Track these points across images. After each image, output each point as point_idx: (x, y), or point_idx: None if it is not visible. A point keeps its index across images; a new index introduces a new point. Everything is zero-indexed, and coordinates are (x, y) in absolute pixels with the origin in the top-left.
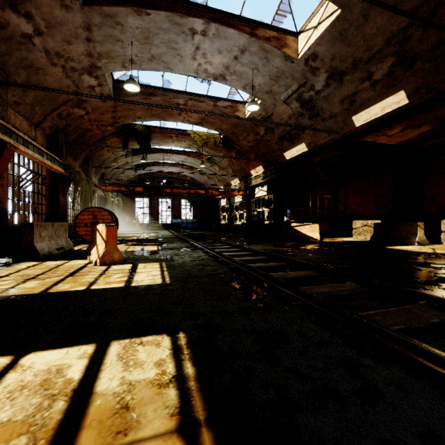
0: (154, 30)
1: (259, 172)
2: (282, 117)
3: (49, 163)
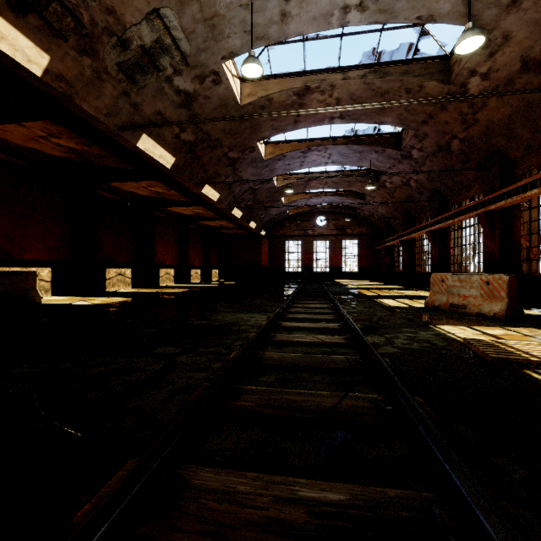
0: None
1: None
2: None
3: None
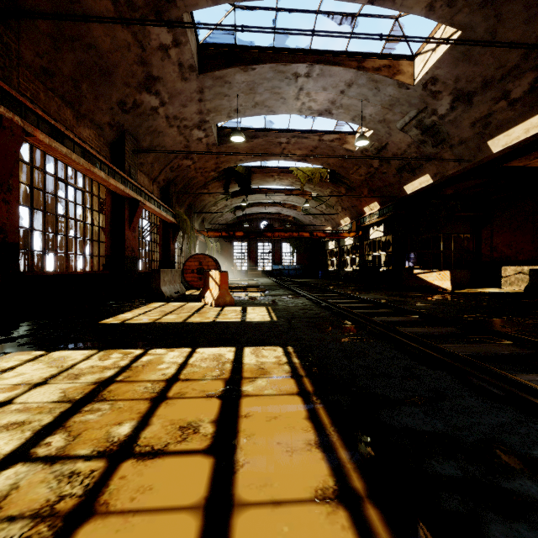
0: (259, 81)
1: (374, 209)
2: (400, 146)
3: (165, 214)
